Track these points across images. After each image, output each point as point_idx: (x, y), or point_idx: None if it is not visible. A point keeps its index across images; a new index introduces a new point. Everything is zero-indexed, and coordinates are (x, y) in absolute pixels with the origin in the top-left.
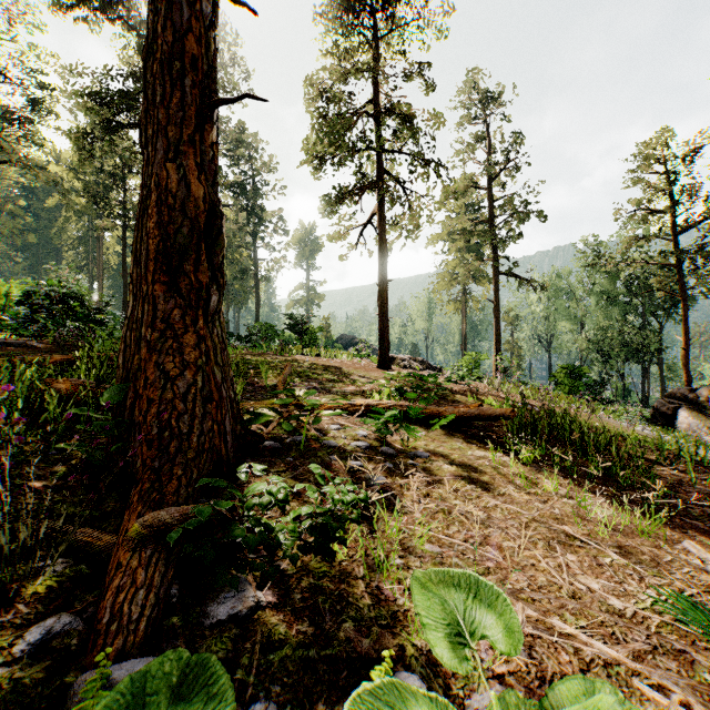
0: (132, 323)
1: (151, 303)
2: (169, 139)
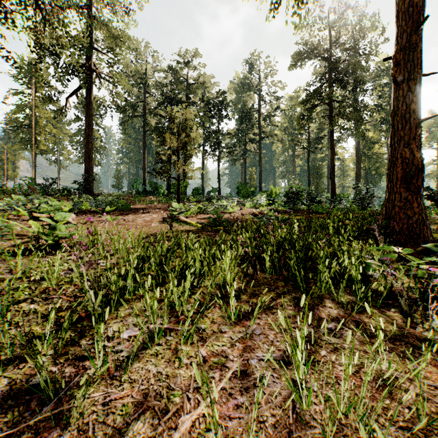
0: (389, 201)
1: (399, 194)
2: (404, 141)
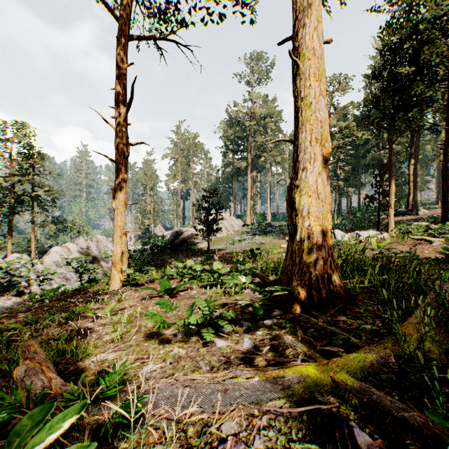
0: None
1: None
2: None
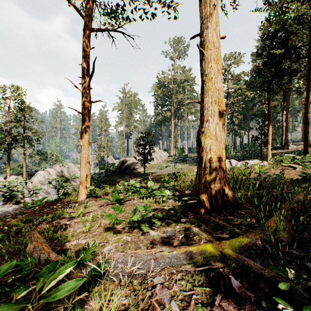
0: None
1: None
2: None
